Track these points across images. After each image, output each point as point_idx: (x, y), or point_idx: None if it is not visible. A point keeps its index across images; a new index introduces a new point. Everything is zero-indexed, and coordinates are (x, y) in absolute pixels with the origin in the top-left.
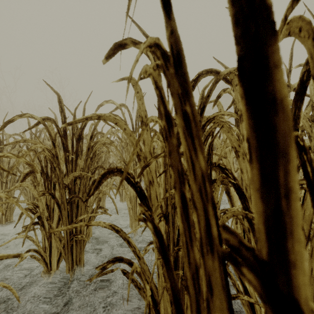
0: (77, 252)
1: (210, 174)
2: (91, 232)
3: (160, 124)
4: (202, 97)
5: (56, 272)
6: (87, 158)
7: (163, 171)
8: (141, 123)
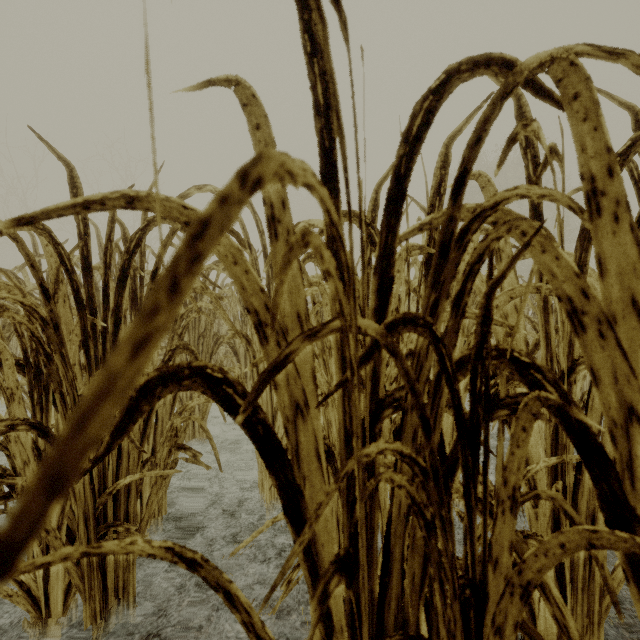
0: (118, 566)
1: (484, 383)
2: (164, 504)
3: (324, 203)
4: (444, 164)
5: (62, 622)
6: None
7: (336, 384)
8: (268, 225)
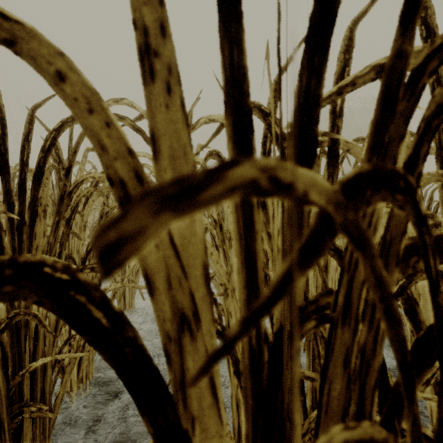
0: (35, 440)
1: None
2: (91, 370)
3: None
4: (347, 47)
5: None
6: (57, 220)
7: (243, 317)
8: (139, 59)
